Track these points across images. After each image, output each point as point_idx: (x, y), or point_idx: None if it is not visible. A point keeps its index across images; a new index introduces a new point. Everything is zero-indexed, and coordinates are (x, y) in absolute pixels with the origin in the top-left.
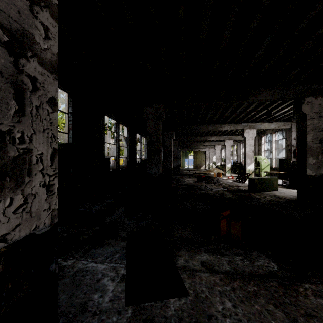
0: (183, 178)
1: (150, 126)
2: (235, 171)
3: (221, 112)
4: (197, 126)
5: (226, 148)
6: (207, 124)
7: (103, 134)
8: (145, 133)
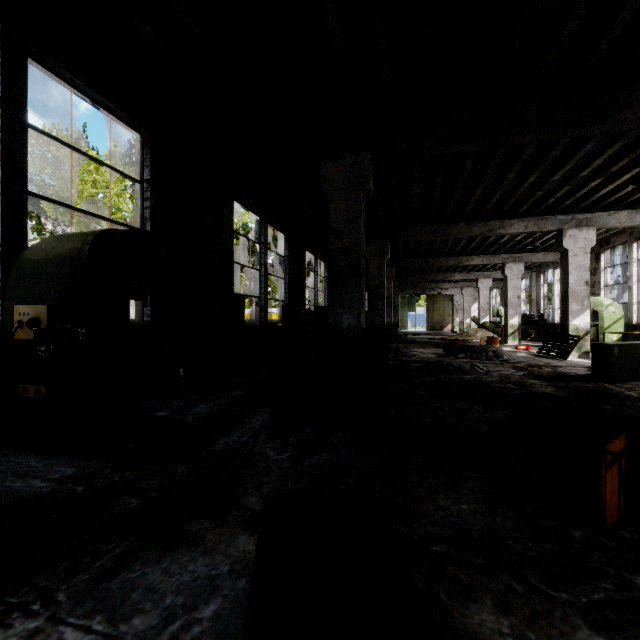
0: (409, 349)
1: (336, 210)
2: (528, 336)
3: (508, 185)
4: (443, 227)
5: (508, 281)
6: (468, 222)
7: (228, 242)
8: (323, 253)
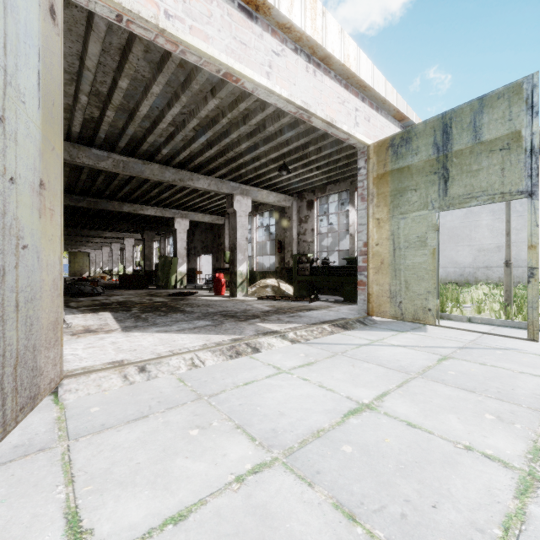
0: None
1: None
2: None
3: None
4: (77, 230)
5: (113, 251)
6: (89, 230)
7: None
8: None
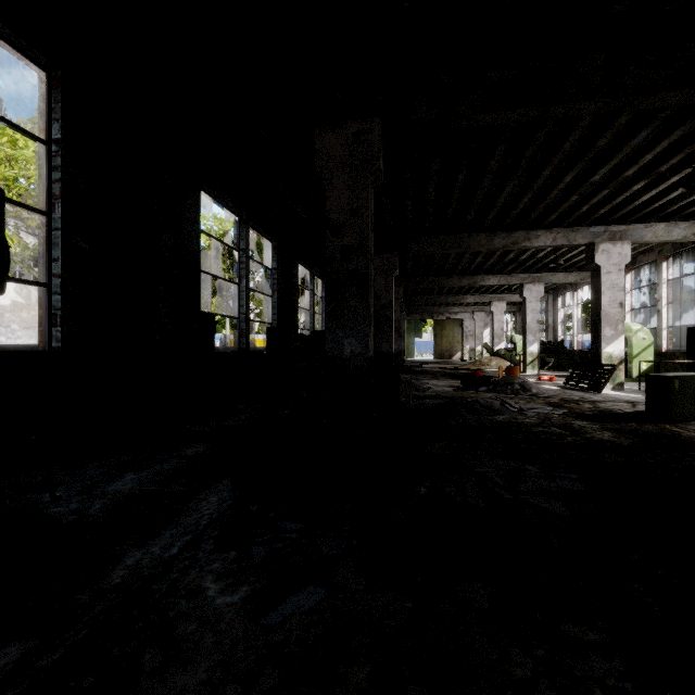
0: (421, 381)
1: (334, 196)
2: (546, 365)
3: (539, 187)
4: (461, 238)
5: (526, 304)
6: (489, 232)
7: (193, 244)
8: (320, 269)
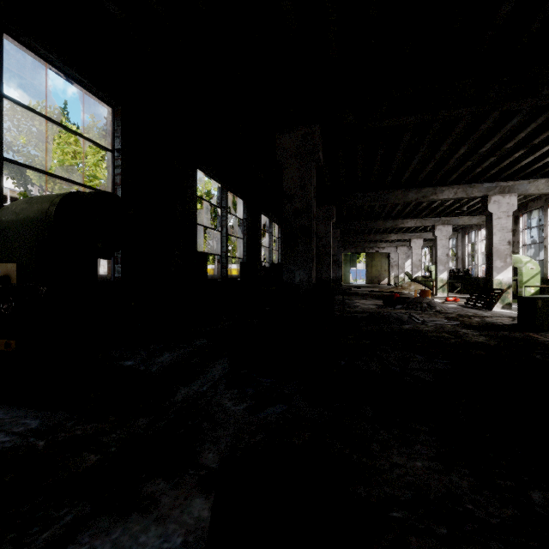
0: (352, 300)
1: (289, 176)
2: (455, 289)
3: (440, 156)
4: (382, 193)
5: (438, 241)
6: (404, 189)
7: (193, 206)
8: (277, 216)
